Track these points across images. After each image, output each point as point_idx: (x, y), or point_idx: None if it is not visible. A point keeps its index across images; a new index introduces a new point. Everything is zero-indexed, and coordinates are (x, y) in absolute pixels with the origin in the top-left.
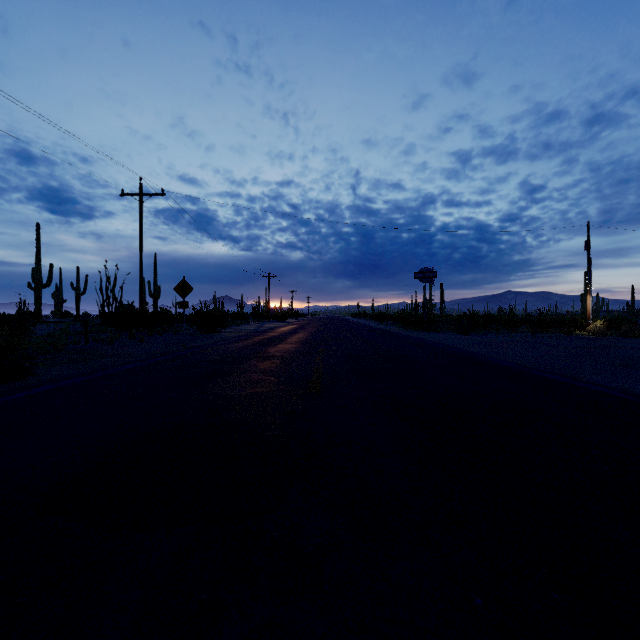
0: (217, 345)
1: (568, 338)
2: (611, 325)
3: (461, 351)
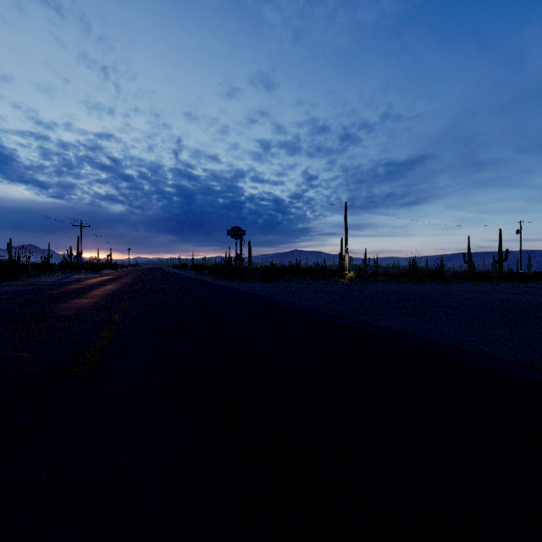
0: None
1: (336, 284)
2: (358, 274)
3: (266, 299)
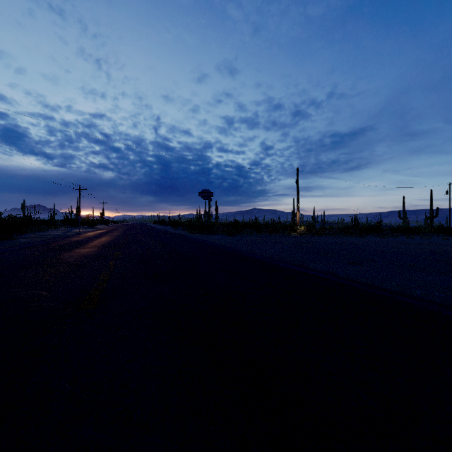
0: (0, 252)
1: (289, 237)
2: (308, 229)
3: (231, 249)
